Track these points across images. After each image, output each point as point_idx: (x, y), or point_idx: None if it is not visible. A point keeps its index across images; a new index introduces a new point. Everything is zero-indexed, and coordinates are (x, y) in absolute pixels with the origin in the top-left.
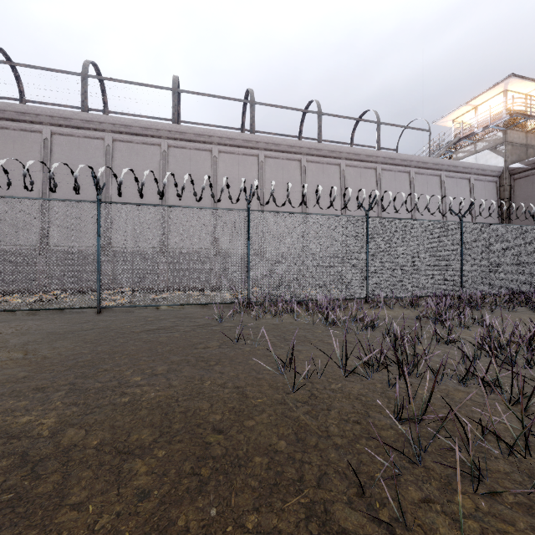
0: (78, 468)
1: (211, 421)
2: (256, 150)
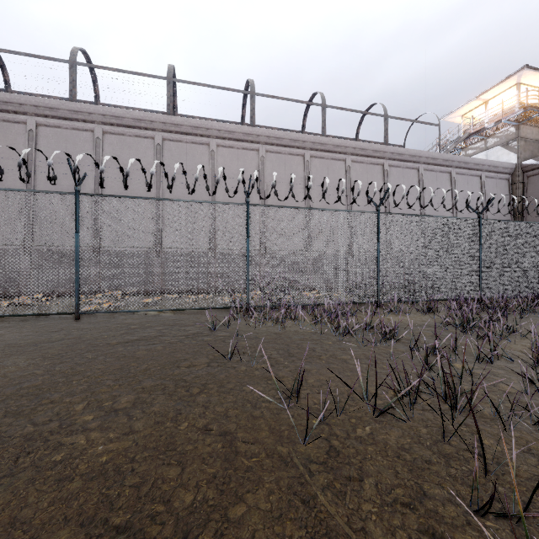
0: None
1: (176, 508)
2: (256, 144)
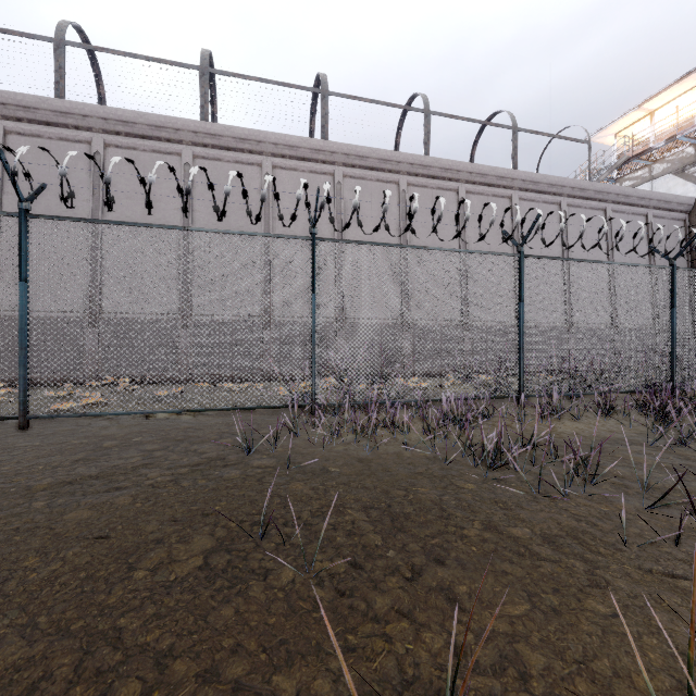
0: None
1: None
2: (330, 166)
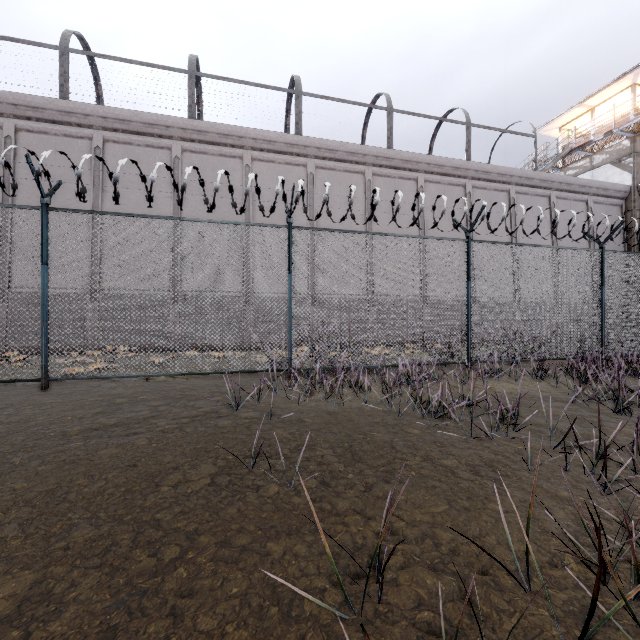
0: None
1: None
2: (303, 158)
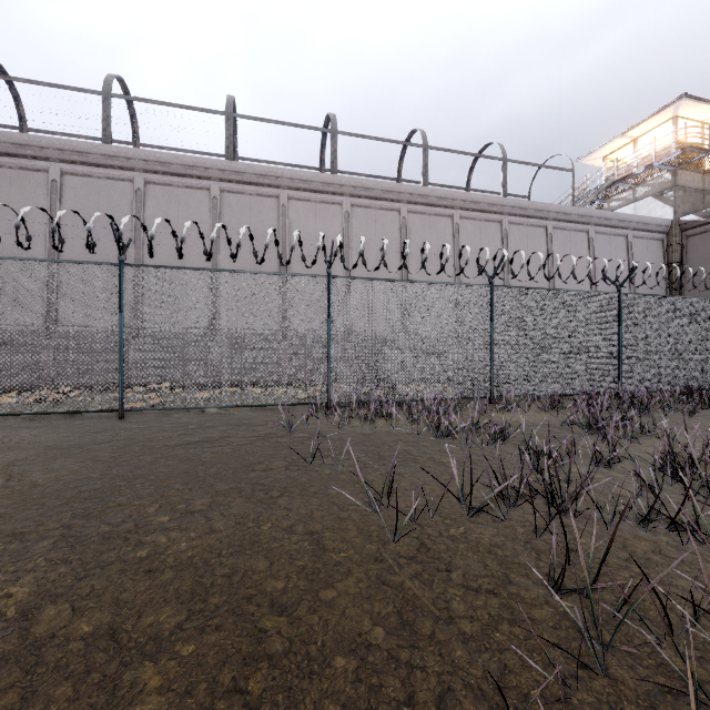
0: (51, 679)
1: (269, 592)
2: (339, 197)
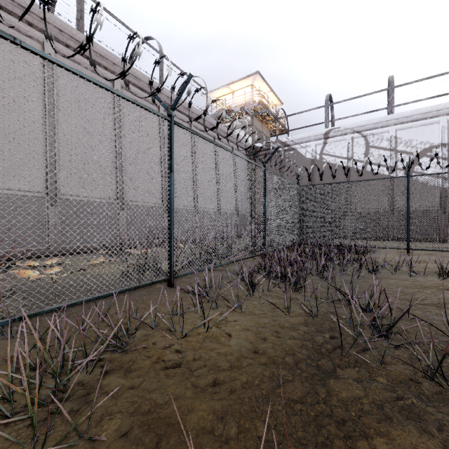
0: None
1: None
2: None
